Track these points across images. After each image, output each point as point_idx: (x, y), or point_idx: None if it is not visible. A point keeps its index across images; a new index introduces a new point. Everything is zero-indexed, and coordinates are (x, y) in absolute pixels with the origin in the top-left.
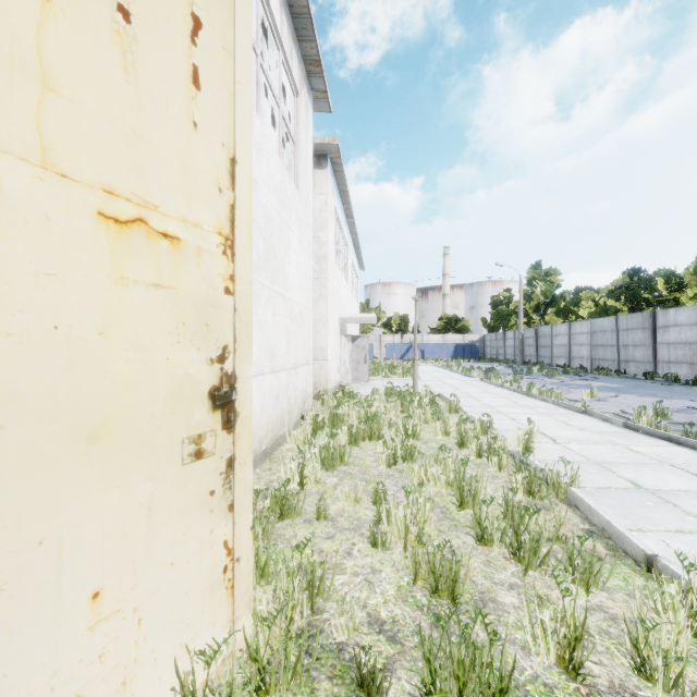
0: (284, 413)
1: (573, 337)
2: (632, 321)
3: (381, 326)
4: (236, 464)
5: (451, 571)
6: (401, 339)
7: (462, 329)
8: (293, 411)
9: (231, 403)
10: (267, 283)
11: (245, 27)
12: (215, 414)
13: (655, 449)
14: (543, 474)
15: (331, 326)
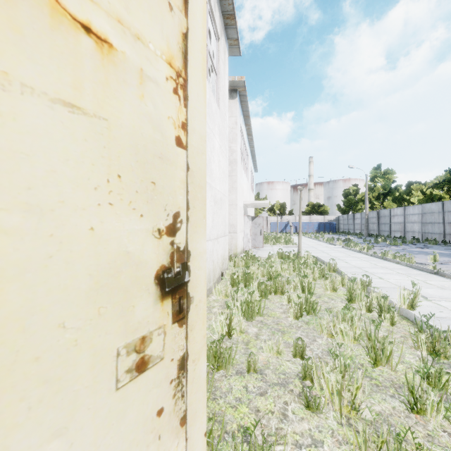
0: (210, 272)
1: (407, 217)
2: None
3: (267, 210)
4: (189, 362)
5: None
6: (281, 219)
7: (322, 212)
8: (216, 270)
9: (183, 286)
10: None
11: None
12: (163, 304)
13: None
14: (446, 335)
15: (239, 209)
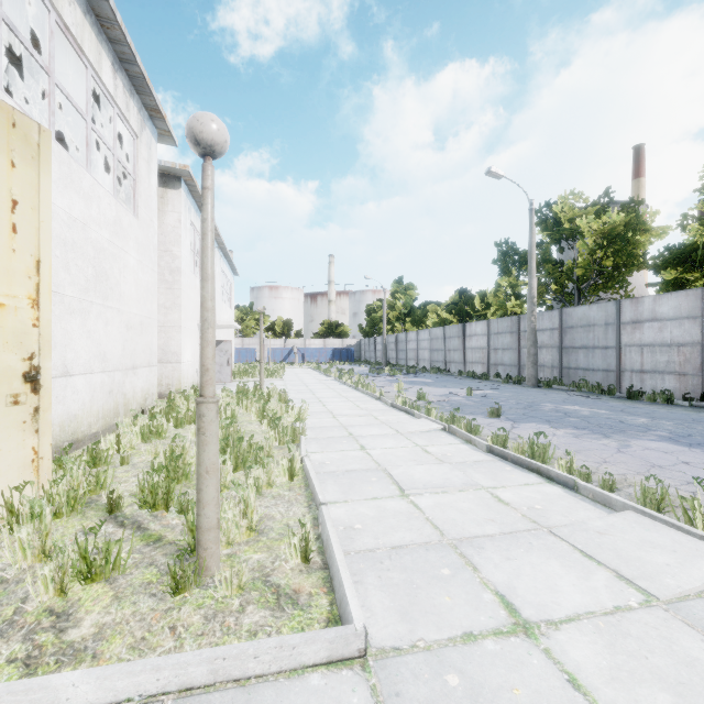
0: (119, 406)
1: (419, 342)
2: (453, 331)
3: (265, 329)
4: (41, 411)
5: (185, 470)
6: (284, 343)
7: (342, 334)
8: (131, 405)
9: (37, 380)
10: (98, 301)
11: (47, 193)
12: (26, 385)
13: (391, 417)
14: (287, 429)
15: (186, 332)
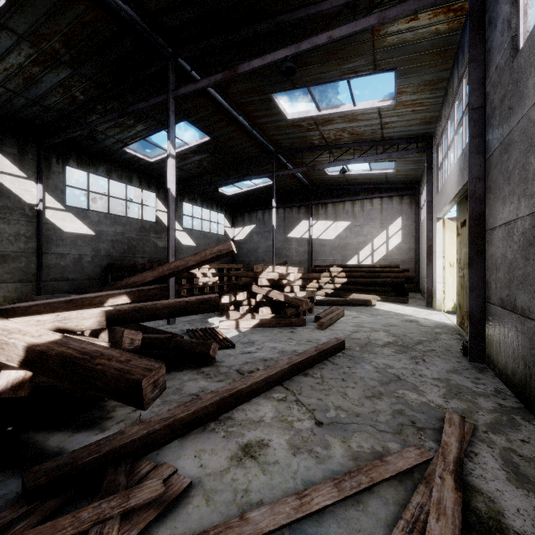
0: None
1: None
2: None
3: None
4: None
5: None
6: None
7: None
8: None
9: None
10: None
11: None
12: None
13: None
14: None
15: None
